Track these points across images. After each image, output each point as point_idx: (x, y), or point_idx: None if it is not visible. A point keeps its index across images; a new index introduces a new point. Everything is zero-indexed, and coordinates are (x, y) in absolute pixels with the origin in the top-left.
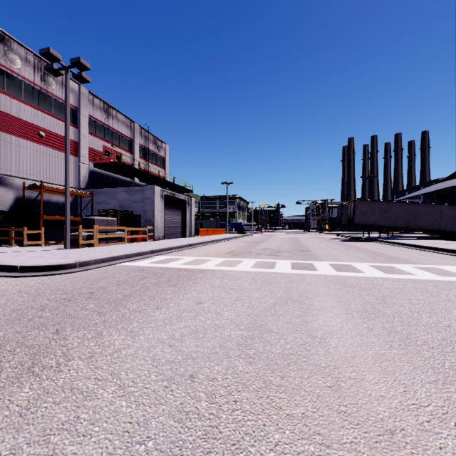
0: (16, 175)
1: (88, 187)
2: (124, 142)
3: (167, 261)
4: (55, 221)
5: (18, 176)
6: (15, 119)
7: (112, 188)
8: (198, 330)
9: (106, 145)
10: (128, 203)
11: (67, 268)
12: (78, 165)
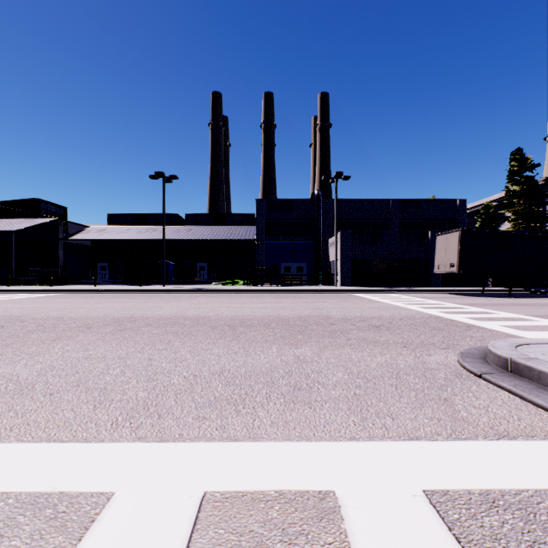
0: None
1: None
2: None
3: None
4: None
5: None
6: None
7: None
8: (4, 311)
9: None
10: None
11: None
12: None
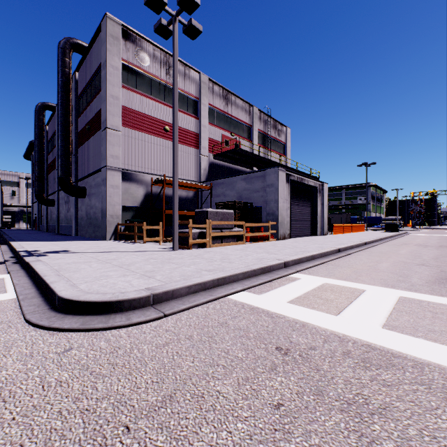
0: (145, 171)
1: (208, 180)
2: (242, 129)
3: (333, 301)
4: (179, 217)
5: (147, 172)
6: (144, 116)
7: (230, 178)
8: None
9: (225, 134)
10: (247, 193)
11: (129, 309)
12: (198, 158)
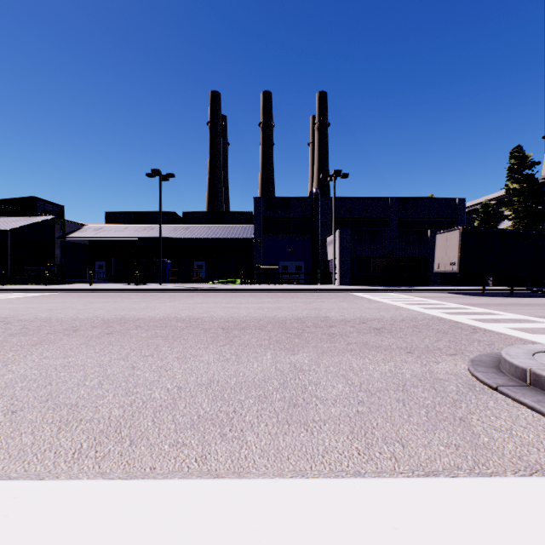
0: None
1: None
2: None
3: None
4: None
5: None
6: None
7: None
8: None
9: None
10: None
11: None
12: None
